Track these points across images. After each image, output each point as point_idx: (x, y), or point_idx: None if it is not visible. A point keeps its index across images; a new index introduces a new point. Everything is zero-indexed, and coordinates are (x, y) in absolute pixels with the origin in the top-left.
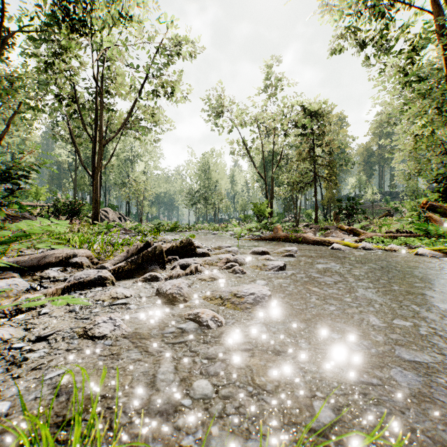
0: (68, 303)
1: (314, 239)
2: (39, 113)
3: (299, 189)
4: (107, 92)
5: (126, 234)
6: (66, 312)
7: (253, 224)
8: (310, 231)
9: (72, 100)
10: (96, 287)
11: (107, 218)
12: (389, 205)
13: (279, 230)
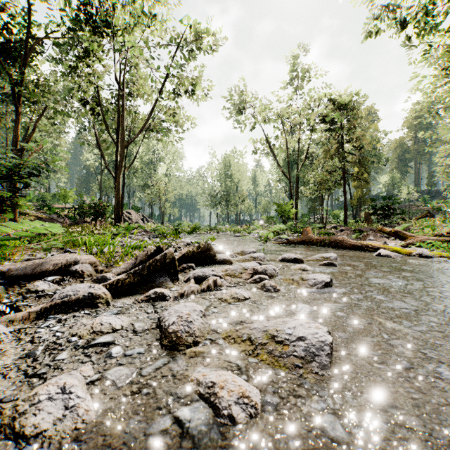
0: (33, 337)
1: (353, 243)
2: (68, 119)
3: (326, 188)
4: (130, 94)
5: (146, 236)
6: (21, 357)
7: (281, 226)
8: (342, 233)
9: (96, 104)
10: (85, 308)
11: (131, 220)
12: (429, 205)
13: (309, 233)
